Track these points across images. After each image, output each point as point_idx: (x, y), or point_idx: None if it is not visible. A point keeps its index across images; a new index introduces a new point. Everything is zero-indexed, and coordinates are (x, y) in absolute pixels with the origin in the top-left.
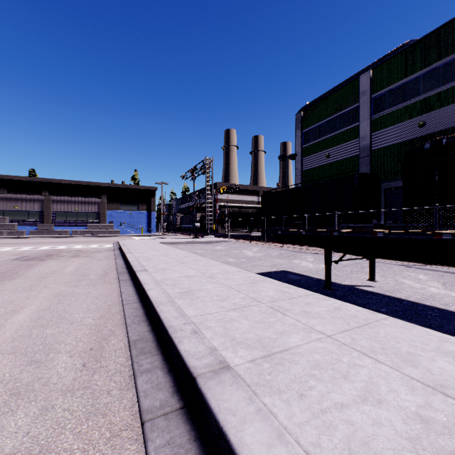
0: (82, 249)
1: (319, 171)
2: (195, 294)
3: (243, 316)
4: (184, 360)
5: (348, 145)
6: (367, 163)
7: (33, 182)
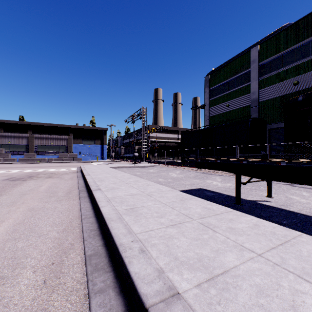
0: (54, 172)
1: (221, 117)
2: (138, 211)
3: (180, 233)
4: (135, 284)
5: (242, 98)
6: (256, 111)
7: (22, 124)
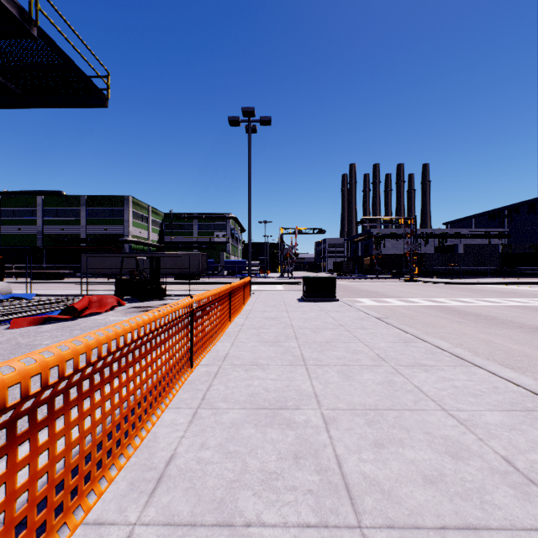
0: None
1: (14, 237)
2: None
3: None
4: None
5: (32, 227)
6: (41, 239)
7: None
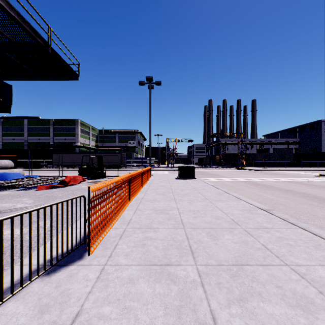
0: None
1: (10, 143)
2: None
3: None
4: None
5: (21, 138)
6: (27, 145)
7: None
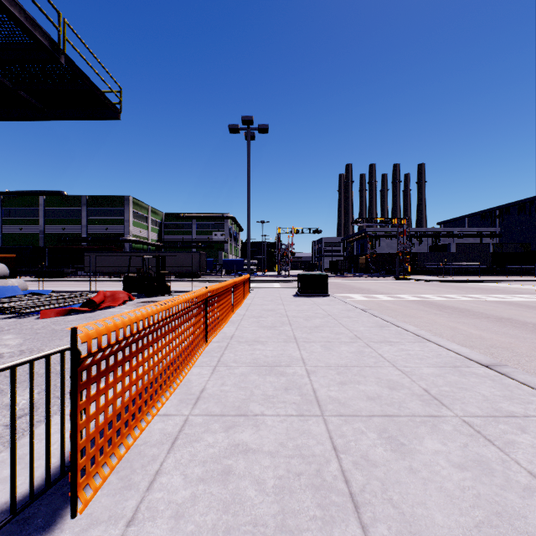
0: None
1: (16, 236)
2: None
3: None
4: None
5: (33, 227)
6: (43, 239)
7: None
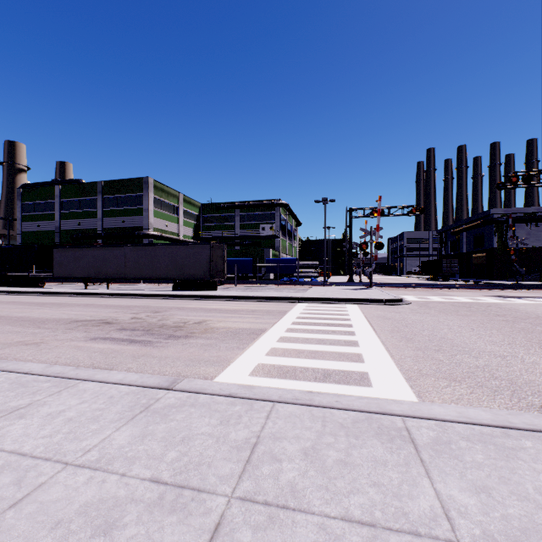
0: None
1: (34, 234)
2: None
3: None
4: None
5: (50, 223)
6: (59, 236)
7: None
